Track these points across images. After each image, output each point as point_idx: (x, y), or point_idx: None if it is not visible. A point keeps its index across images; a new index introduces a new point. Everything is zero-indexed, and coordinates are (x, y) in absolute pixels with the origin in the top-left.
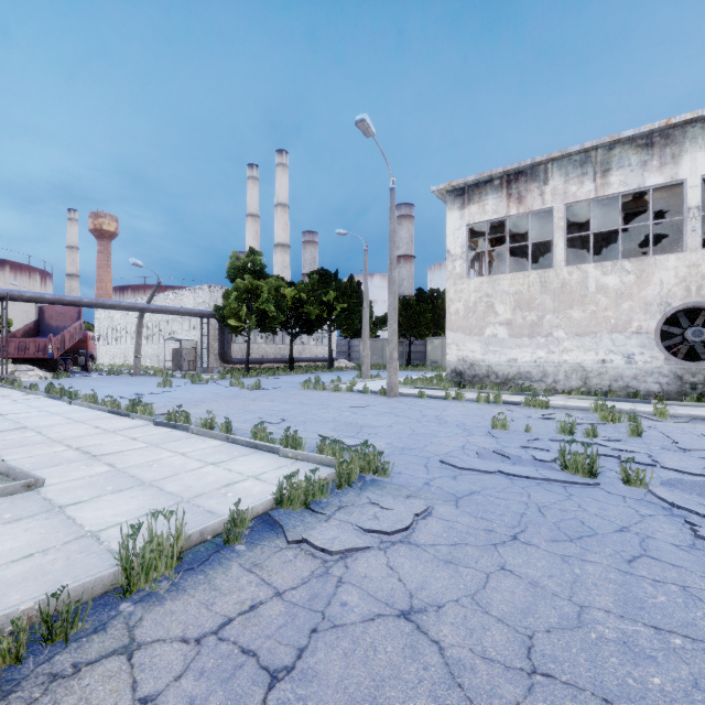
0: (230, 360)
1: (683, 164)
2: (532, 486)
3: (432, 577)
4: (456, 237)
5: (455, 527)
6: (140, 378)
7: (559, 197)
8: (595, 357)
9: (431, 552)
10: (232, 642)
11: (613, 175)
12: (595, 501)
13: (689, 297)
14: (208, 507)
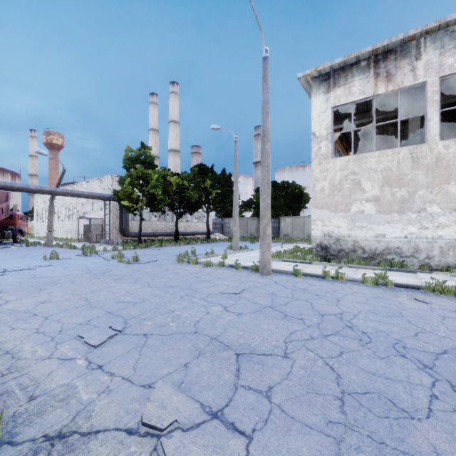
0: (128, 234)
1: None
2: None
3: None
4: (321, 119)
5: None
6: (47, 249)
7: (433, 71)
8: None
9: None
10: None
11: None
12: None
13: None
14: None
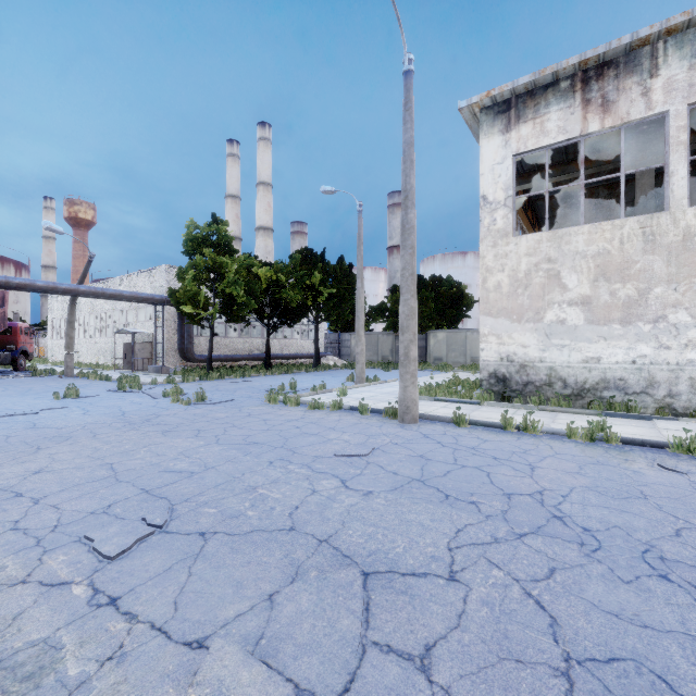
0: (192, 357)
1: None
2: None
3: None
4: (497, 175)
5: None
6: (64, 381)
7: (678, 94)
8: None
9: None
10: None
11: None
12: None
13: None
14: None
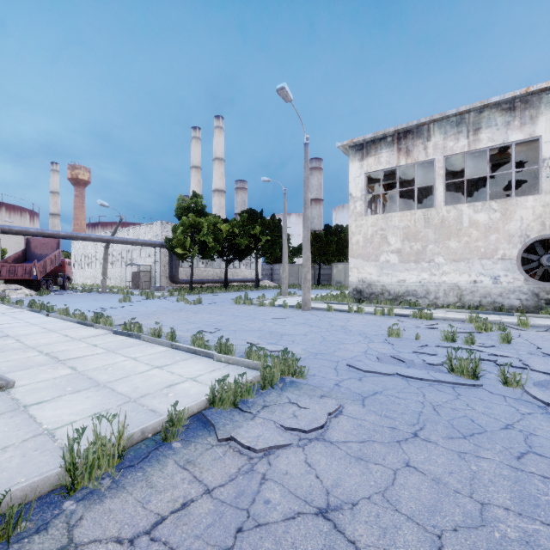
0: (178, 281)
1: (539, 124)
2: (426, 387)
3: (345, 474)
4: (357, 183)
5: (363, 424)
6: (106, 295)
7: (439, 151)
8: (468, 278)
9: (343, 449)
10: (163, 543)
11: (482, 133)
12: (480, 401)
13: (544, 231)
14: (151, 406)
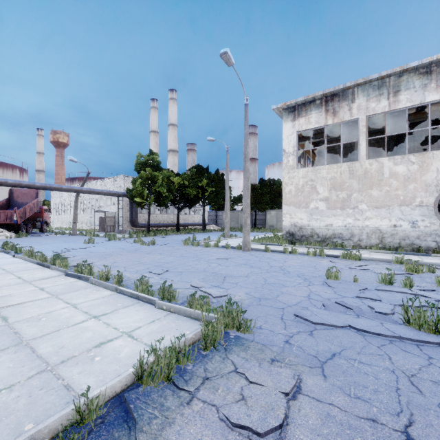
0: (137, 225)
1: None
2: (387, 345)
3: None
4: (289, 140)
5: (332, 414)
6: (75, 237)
7: (362, 111)
8: (388, 223)
9: None
10: None
11: (401, 95)
12: None
13: None
14: (68, 379)
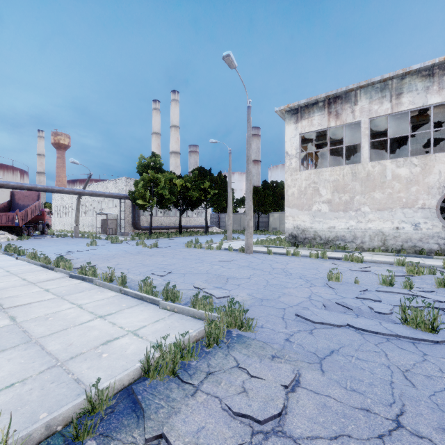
0: (139, 227)
1: None
2: (384, 342)
3: None
4: (292, 142)
5: (328, 404)
6: (77, 239)
7: (365, 113)
8: (391, 225)
9: None
10: None
11: (404, 97)
12: None
13: None
14: (78, 373)
